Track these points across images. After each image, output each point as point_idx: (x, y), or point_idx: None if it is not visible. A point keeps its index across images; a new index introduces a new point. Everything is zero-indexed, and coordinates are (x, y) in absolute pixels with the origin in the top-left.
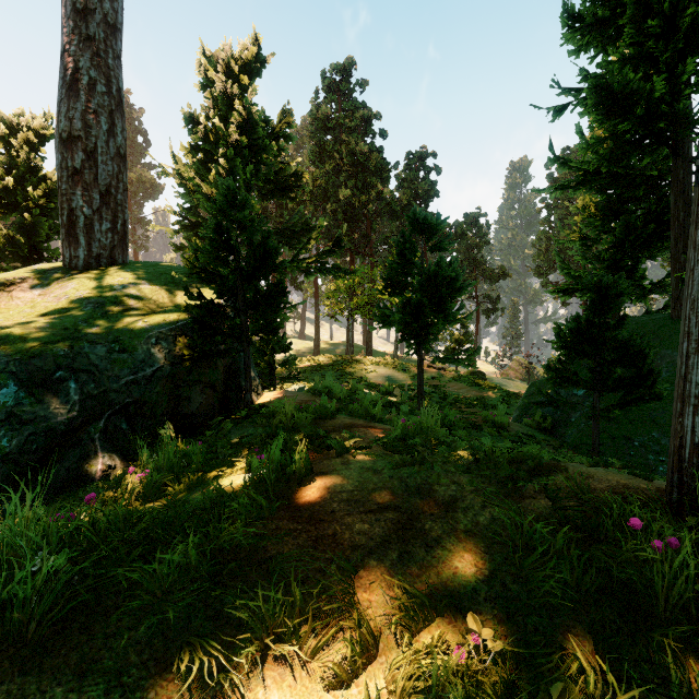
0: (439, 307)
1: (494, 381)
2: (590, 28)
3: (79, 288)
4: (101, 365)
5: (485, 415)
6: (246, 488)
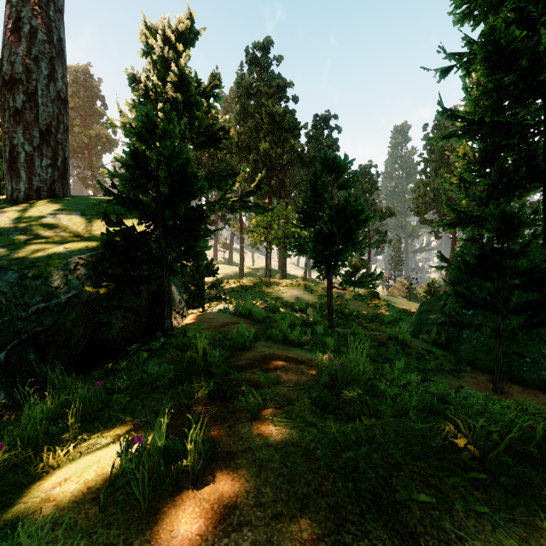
0: (347, 237)
1: (383, 299)
2: None
3: (11, 217)
4: (9, 292)
5: (389, 333)
6: (104, 504)
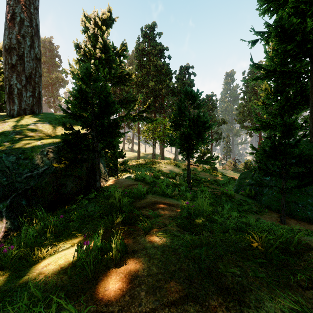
0: (198, 136)
1: (219, 171)
2: None
3: (10, 125)
4: (11, 167)
5: (222, 190)
6: (70, 274)
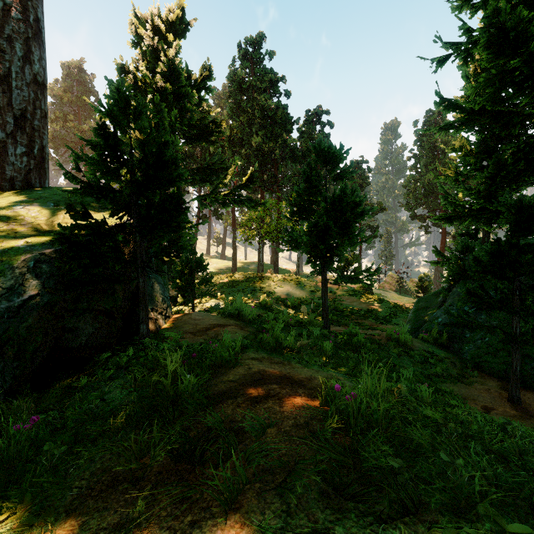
0: (344, 230)
1: (375, 293)
2: None
3: None
4: None
5: (388, 333)
6: None
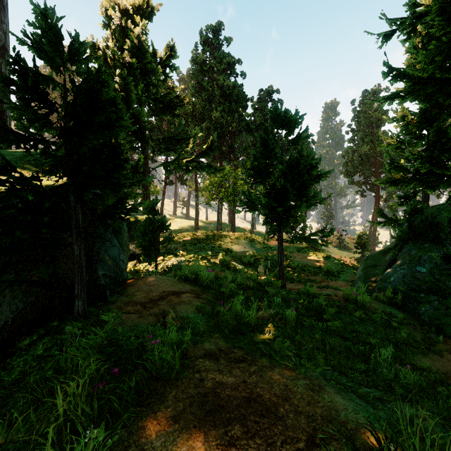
0: (300, 192)
1: None
2: None
3: None
4: None
5: (345, 294)
6: None
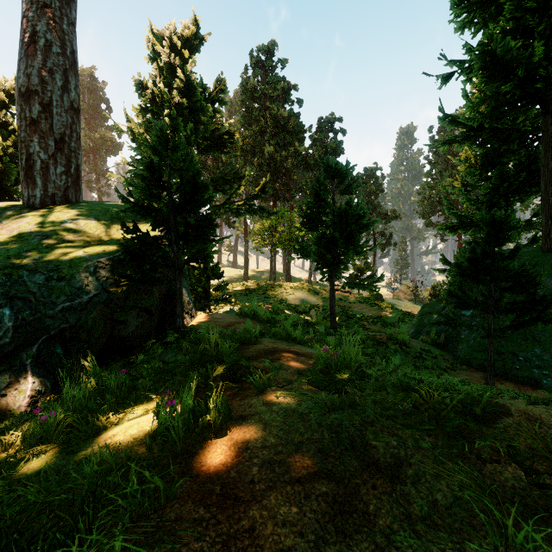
0: (349, 240)
1: (388, 301)
2: (475, 6)
3: (31, 223)
4: (38, 292)
5: (389, 333)
6: (150, 445)
